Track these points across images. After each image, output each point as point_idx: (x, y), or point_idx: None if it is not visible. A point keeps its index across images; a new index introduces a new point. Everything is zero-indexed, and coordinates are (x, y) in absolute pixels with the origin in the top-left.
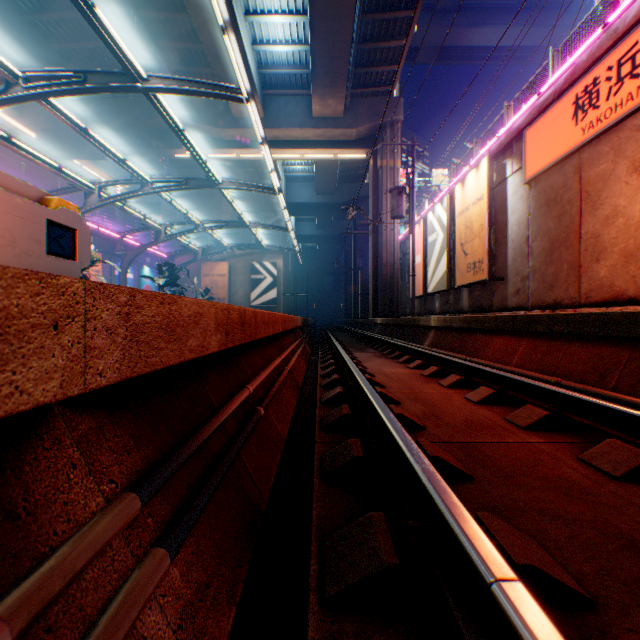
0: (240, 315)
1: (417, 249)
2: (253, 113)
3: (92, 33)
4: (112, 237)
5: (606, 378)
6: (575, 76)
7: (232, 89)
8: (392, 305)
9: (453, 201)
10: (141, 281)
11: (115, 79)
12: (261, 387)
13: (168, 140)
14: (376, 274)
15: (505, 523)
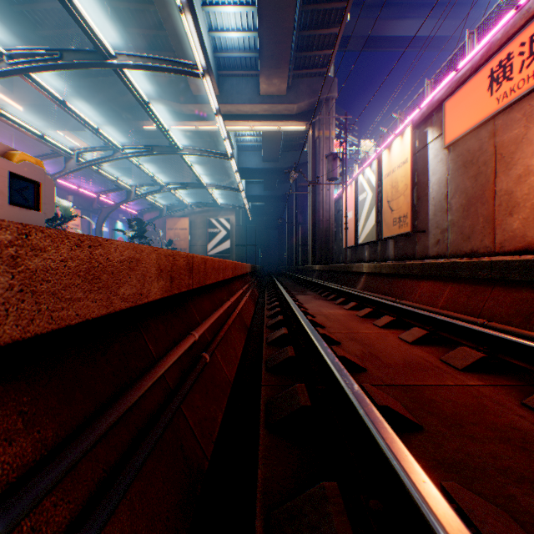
0: (188, 261)
1: (349, 206)
2: (208, 87)
3: (71, 21)
4: (90, 196)
5: (531, 320)
6: (490, 52)
7: (190, 65)
8: (328, 254)
9: (380, 165)
10: (115, 234)
11: (87, 56)
12: (209, 331)
13: (137, 114)
14: (314, 228)
15: (475, 495)
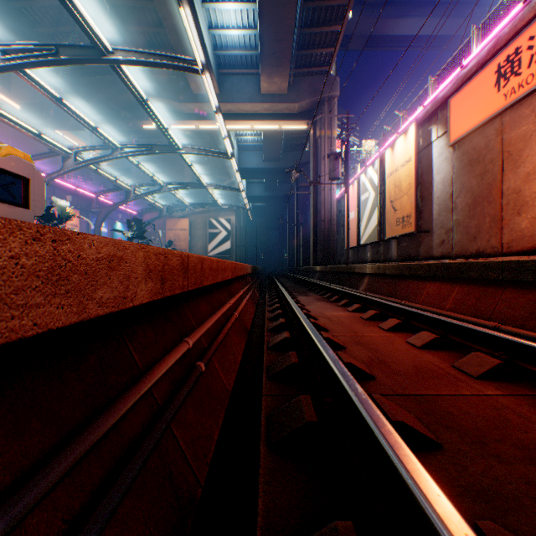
0: (182, 261)
1: (351, 206)
2: (208, 83)
3: (69, 18)
4: (88, 196)
5: None
6: (498, 47)
7: (189, 61)
8: (329, 255)
9: (383, 164)
10: (114, 234)
11: (84, 52)
12: (206, 336)
13: (137, 113)
14: (315, 228)
15: None
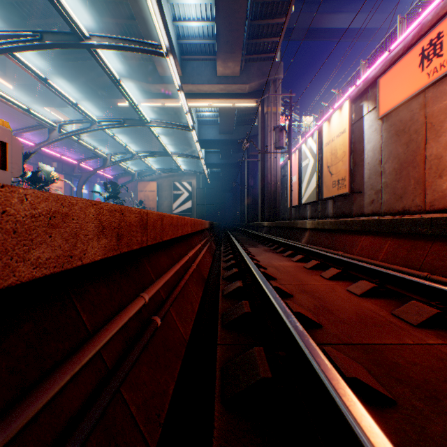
0: (140, 218)
1: (293, 171)
2: (171, 65)
3: (55, 12)
4: (71, 163)
5: None
6: (422, 33)
7: (155, 45)
8: (275, 212)
9: (321, 135)
10: (93, 195)
11: (64, 37)
12: (164, 288)
13: (112, 93)
14: (263, 190)
15: None
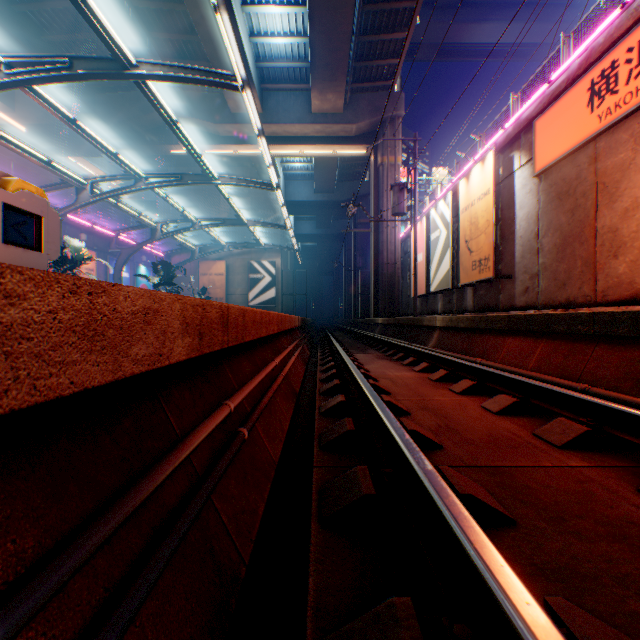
0: (221, 313)
1: (419, 247)
2: (249, 102)
3: (84, 24)
4: (106, 235)
5: None
6: (591, 60)
7: (226, 76)
8: (393, 305)
9: (457, 197)
10: (137, 280)
11: (103, 65)
12: (249, 399)
13: (164, 136)
14: (377, 273)
15: (589, 615)
